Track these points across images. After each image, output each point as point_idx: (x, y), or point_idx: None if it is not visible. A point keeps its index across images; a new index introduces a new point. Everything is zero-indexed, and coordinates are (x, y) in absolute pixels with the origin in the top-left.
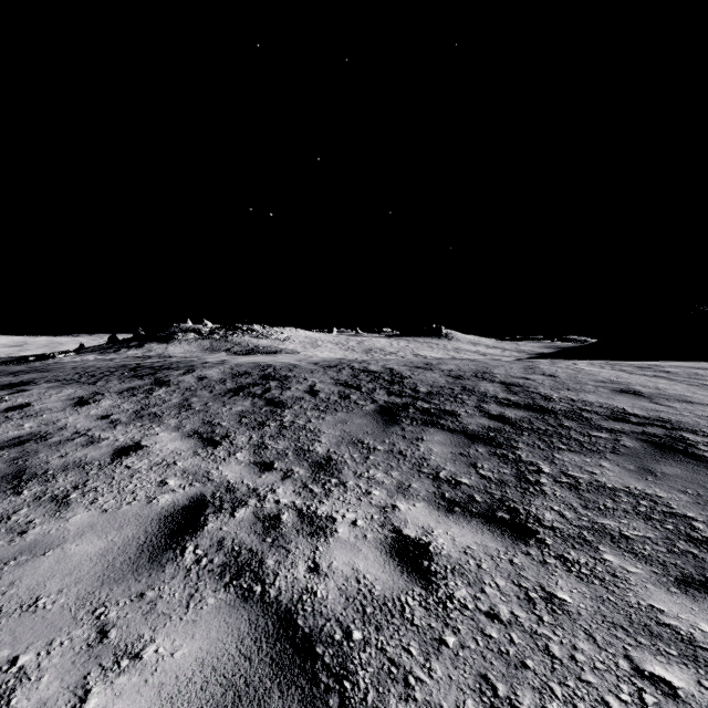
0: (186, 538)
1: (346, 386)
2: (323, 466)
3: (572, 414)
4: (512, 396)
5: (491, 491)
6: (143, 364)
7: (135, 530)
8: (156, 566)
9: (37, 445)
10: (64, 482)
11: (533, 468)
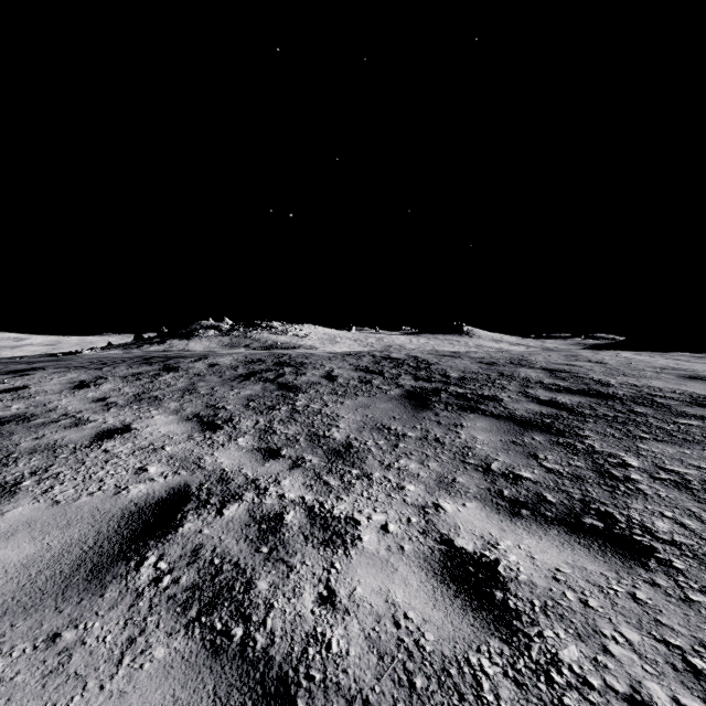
0: (150, 543)
1: (367, 372)
2: (342, 454)
3: (642, 399)
4: (560, 381)
5: (566, 489)
6: (159, 355)
7: (85, 530)
8: (94, 587)
9: (16, 426)
10: (24, 467)
11: (615, 460)
